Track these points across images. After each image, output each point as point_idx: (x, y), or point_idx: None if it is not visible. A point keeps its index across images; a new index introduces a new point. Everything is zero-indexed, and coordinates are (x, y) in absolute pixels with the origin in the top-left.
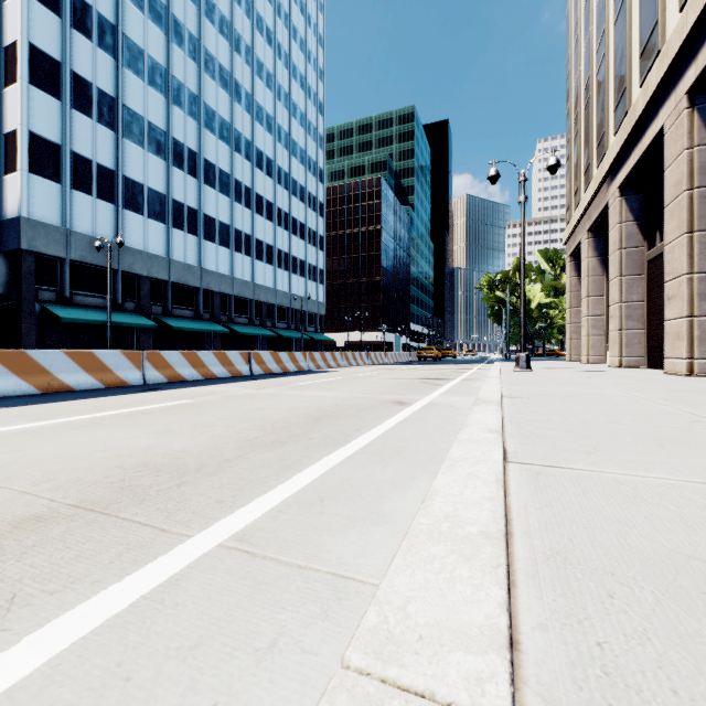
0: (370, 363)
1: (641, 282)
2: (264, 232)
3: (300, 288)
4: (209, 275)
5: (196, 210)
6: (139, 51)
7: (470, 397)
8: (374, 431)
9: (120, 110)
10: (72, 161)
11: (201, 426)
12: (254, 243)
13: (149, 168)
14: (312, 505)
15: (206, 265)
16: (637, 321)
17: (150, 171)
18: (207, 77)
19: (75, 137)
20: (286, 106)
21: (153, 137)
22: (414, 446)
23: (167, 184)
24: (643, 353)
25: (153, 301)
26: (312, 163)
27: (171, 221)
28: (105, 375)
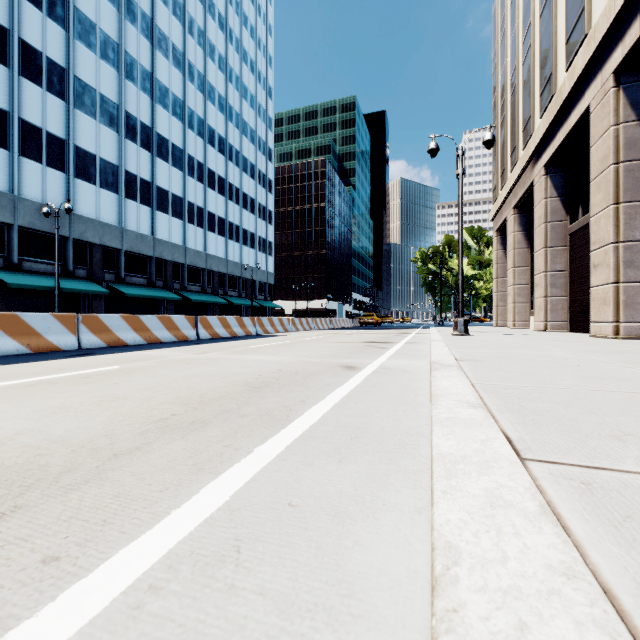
0: (315, 328)
1: (564, 253)
2: (216, 205)
3: (251, 259)
4: (162, 244)
5: (149, 182)
6: (91, 24)
7: (420, 360)
8: (323, 404)
9: (71, 81)
10: (20, 128)
11: (110, 399)
12: (206, 215)
13: (101, 139)
14: (218, 564)
15: (159, 235)
16: (560, 289)
17: (102, 142)
18: (160, 55)
19: (23, 104)
20: (237, 88)
21: (106, 109)
22: (375, 425)
23: (119, 156)
24: (566, 318)
25: (106, 269)
26: (262, 143)
27: (124, 191)
28: (32, 339)
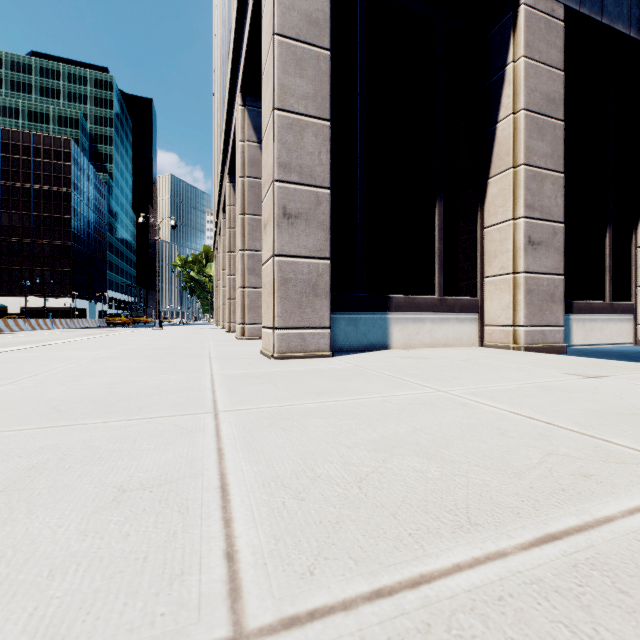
0: (55, 328)
1: None
2: None
3: None
4: None
5: None
6: None
7: None
8: None
9: None
10: None
11: None
12: None
13: None
14: None
15: None
16: None
17: None
18: None
19: None
20: None
21: None
22: None
23: None
24: None
25: None
26: None
27: None
28: None
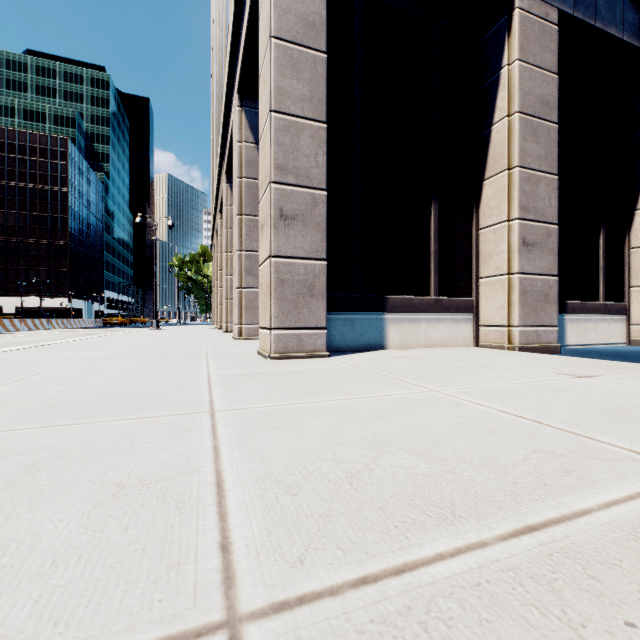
0: (51, 328)
1: None
2: None
3: None
4: None
5: None
6: None
7: None
8: None
9: None
10: None
11: None
12: None
13: None
14: None
15: None
16: None
17: None
18: None
19: None
20: None
21: None
22: None
23: None
24: None
25: None
26: None
27: None
28: None
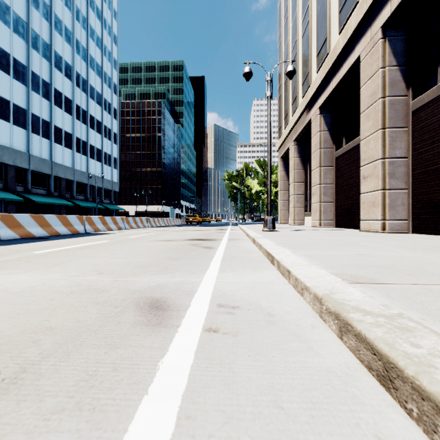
0: (149, 226)
1: (332, 171)
2: (62, 121)
3: (97, 170)
4: (1, 149)
5: None
6: None
7: (266, 272)
8: None
9: None
10: None
11: None
12: (52, 128)
13: None
14: None
15: None
16: (329, 197)
17: None
18: None
19: None
20: (84, 27)
21: None
22: None
23: None
24: (333, 218)
25: None
26: (108, 78)
27: None
28: None
